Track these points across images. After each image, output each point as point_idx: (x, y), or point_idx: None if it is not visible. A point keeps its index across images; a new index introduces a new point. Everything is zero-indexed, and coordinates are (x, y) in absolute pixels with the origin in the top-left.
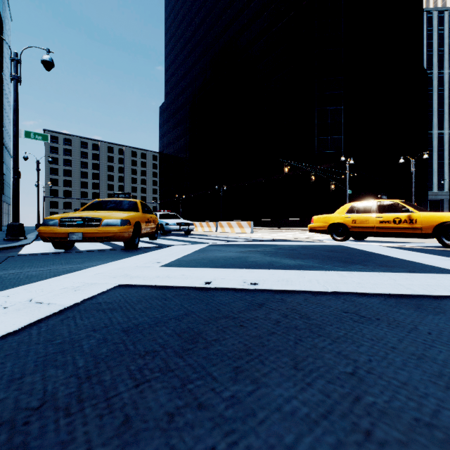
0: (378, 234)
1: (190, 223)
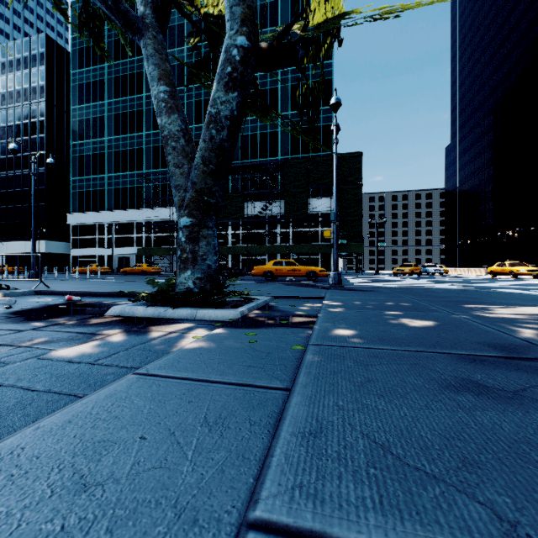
0: (500, 274)
1: (441, 270)
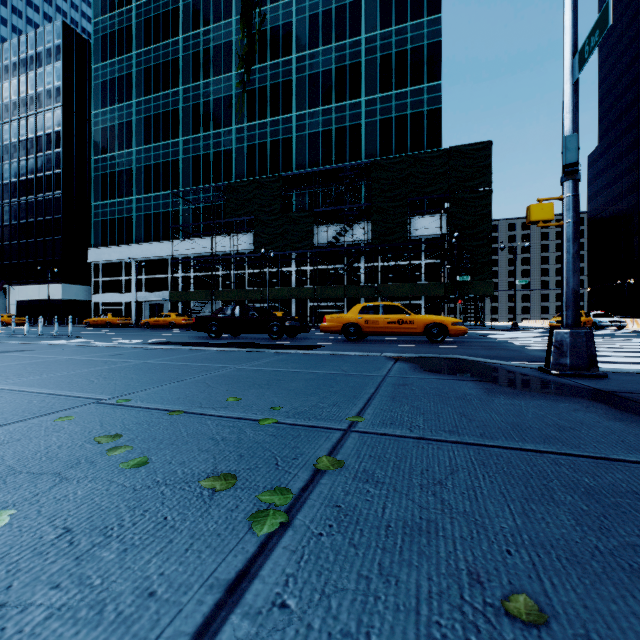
0: None
1: (622, 321)
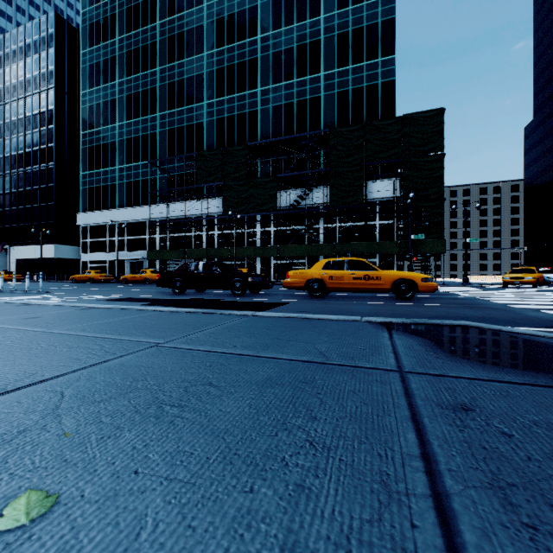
0: None
1: None
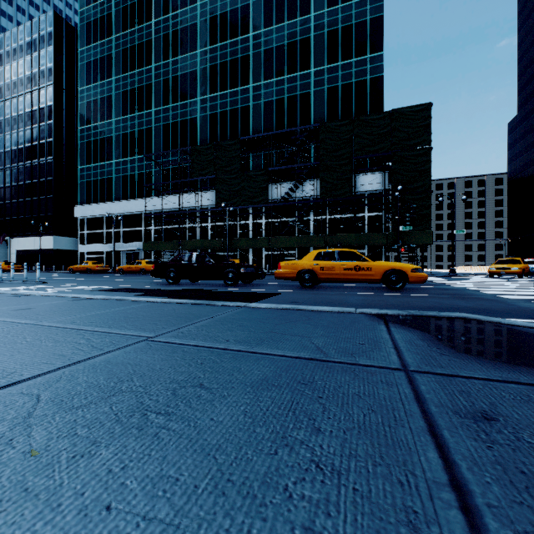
0: None
1: None
